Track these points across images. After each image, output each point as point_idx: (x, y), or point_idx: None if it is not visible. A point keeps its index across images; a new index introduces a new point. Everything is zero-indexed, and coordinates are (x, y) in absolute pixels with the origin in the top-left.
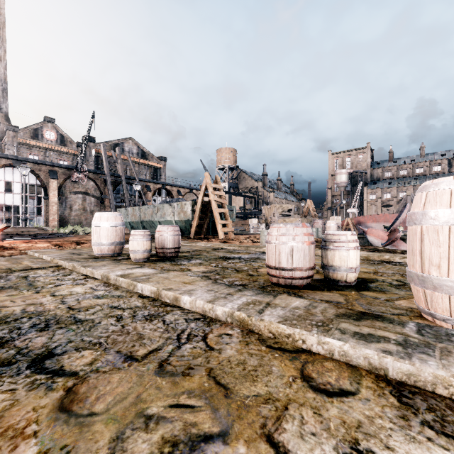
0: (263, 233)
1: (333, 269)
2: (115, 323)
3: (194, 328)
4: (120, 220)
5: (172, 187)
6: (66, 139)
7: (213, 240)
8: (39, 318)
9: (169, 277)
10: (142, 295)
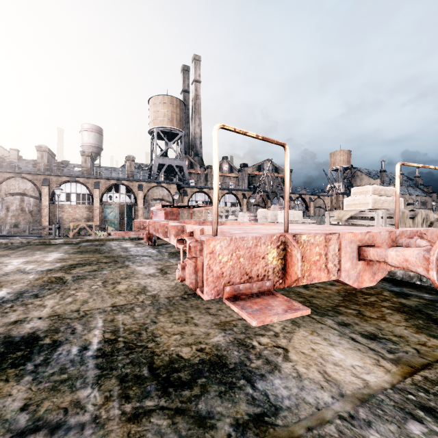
0: None
1: None
2: None
3: None
4: None
5: (306, 195)
6: (233, 168)
7: None
8: None
9: None
10: None
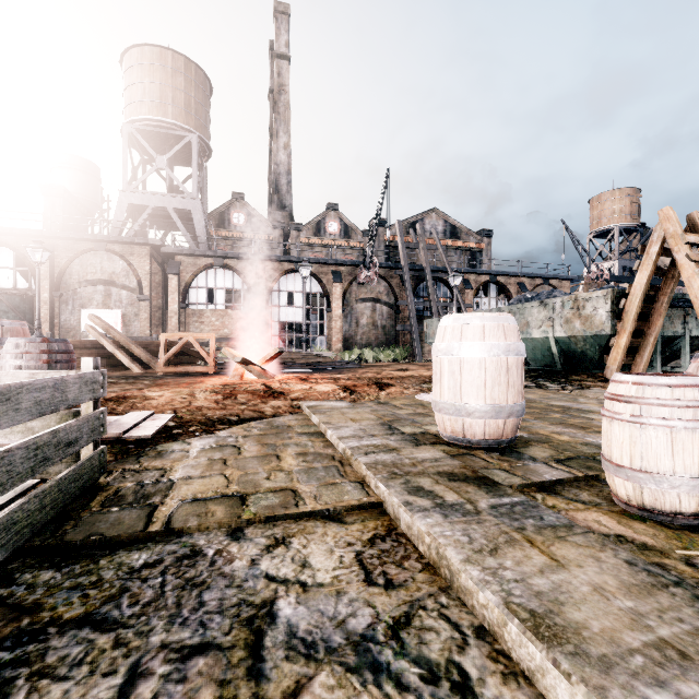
0: None
1: None
2: None
3: None
4: (515, 336)
5: (509, 278)
6: (350, 229)
7: None
8: None
9: None
10: None
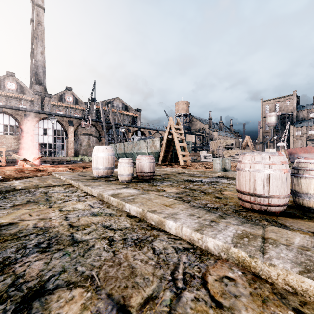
0: (215, 161)
1: (308, 196)
2: (107, 248)
3: (187, 264)
4: (111, 151)
5: (145, 129)
6: (78, 100)
7: (175, 166)
8: (44, 235)
9: (150, 198)
10: (130, 214)
